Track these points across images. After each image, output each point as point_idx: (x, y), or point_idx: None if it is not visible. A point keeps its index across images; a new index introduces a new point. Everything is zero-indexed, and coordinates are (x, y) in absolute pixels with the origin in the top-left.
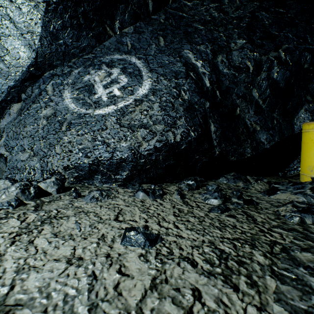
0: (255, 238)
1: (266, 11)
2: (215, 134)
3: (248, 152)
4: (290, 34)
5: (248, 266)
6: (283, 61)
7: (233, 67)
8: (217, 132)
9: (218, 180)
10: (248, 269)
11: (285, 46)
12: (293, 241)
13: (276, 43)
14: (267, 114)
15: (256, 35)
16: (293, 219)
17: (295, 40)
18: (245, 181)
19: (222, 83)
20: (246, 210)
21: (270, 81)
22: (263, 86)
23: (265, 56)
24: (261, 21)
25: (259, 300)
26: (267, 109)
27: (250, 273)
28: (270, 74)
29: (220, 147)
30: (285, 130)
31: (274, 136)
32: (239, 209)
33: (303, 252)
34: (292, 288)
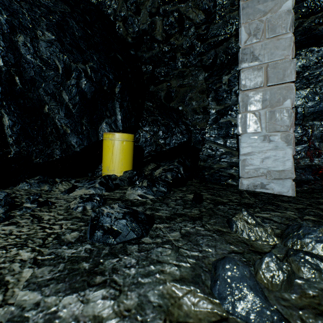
0: (30, 237)
1: (77, 22)
2: (11, 129)
3: (58, 154)
4: (95, 56)
5: (4, 270)
6: (90, 76)
7: (41, 58)
8: (14, 127)
9: (17, 187)
10: (2, 273)
11: (91, 65)
12: (69, 227)
13: (84, 58)
14: (77, 119)
15: (67, 39)
16: (78, 209)
17: (98, 64)
18: (53, 184)
19: (24, 69)
20: (36, 213)
21: (80, 90)
22: (73, 92)
23: (74, 64)
24: (72, 28)
25: (3, 298)
26: (77, 115)
27: (4, 276)
28: (79, 83)
29: (19, 146)
30: (93, 137)
31: (83, 140)
32: (28, 213)
33: (73, 233)
34: (47, 267)
